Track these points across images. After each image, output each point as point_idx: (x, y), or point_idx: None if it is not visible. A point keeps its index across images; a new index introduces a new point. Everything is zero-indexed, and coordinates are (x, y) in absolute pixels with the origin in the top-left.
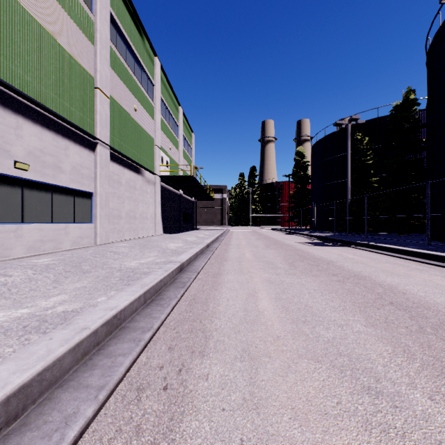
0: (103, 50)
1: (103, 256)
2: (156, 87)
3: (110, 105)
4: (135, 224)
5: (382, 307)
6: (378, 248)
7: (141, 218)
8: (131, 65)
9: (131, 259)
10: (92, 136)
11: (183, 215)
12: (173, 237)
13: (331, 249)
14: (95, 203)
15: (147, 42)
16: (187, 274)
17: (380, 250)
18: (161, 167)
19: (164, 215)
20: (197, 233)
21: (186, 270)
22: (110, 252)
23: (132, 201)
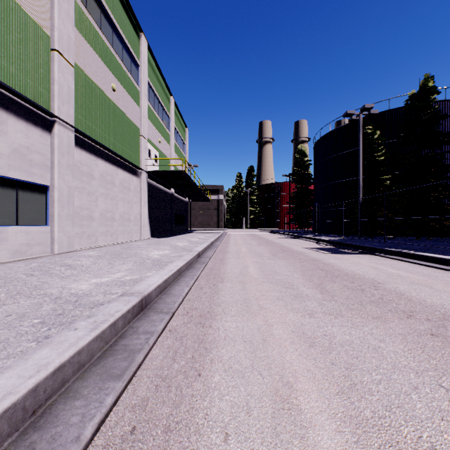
0: (65, 3)
1: (45, 273)
2: (141, 68)
3: (76, 76)
4: (113, 226)
5: None
6: (419, 258)
7: (122, 220)
8: (108, 34)
9: (91, 275)
10: (45, 111)
11: (176, 217)
12: (160, 242)
13: (357, 259)
14: (52, 199)
15: (129, 12)
16: (149, 322)
17: (423, 261)
18: (148, 161)
19: (152, 217)
20: (190, 236)
21: (152, 308)
22: (62, 265)
23: (109, 199)
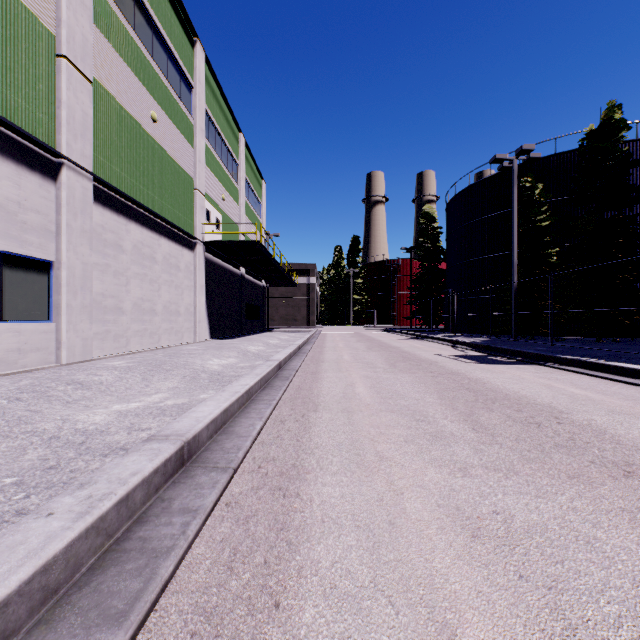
0: None
1: (40, 395)
2: (195, 90)
3: (95, 98)
4: (153, 323)
5: None
6: (612, 371)
7: (166, 313)
8: (146, 38)
9: (114, 397)
10: (46, 148)
11: (247, 309)
12: (223, 345)
13: (517, 373)
14: (58, 282)
15: (178, 7)
16: (192, 488)
17: (619, 375)
18: (207, 227)
19: (212, 309)
20: (267, 337)
21: (201, 461)
22: (69, 383)
23: (147, 282)
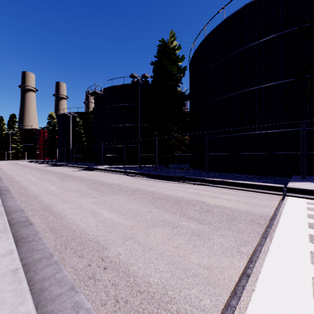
0: None
1: None
2: None
3: None
4: None
5: (45, 172)
6: (67, 166)
7: None
8: None
9: None
10: None
11: None
12: None
13: (52, 167)
14: None
15: None
16: None
17: (67, 166)
18: None
19: None
20: None
21: None
22: None
23: None
